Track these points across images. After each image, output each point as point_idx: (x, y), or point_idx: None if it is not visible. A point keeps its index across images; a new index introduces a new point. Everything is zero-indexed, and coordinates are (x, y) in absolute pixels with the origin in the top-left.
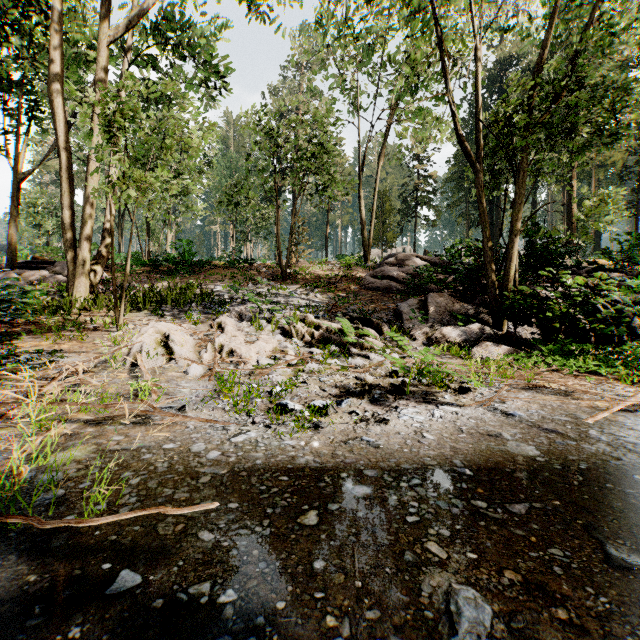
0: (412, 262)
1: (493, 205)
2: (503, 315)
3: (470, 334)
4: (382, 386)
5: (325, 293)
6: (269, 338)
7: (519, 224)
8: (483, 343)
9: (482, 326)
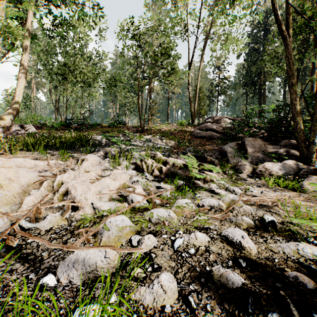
0: (224, 121)
1: (261, 94)
2: None
3: (288, 168)
4: (292, 276)
5: (169, 140)
6: (121, 173)
7: None
8: (310, 177)
9: (294, 162)
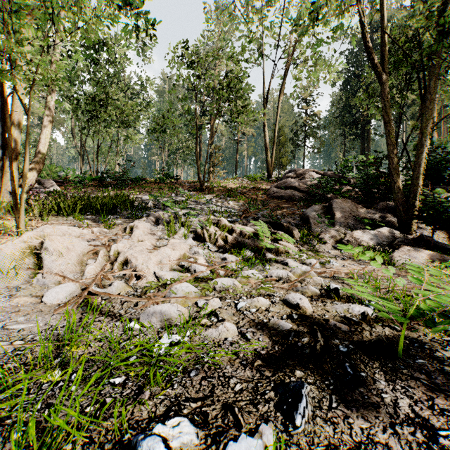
0: (309, 175)
1: (364, 136)
2: (419, 219)
3: (381, 238)
4: (334, 324)
5: (236, 201)
6: (179, 243)
7: (429, 129)
8: (403, 247)
9: (391, 230)
